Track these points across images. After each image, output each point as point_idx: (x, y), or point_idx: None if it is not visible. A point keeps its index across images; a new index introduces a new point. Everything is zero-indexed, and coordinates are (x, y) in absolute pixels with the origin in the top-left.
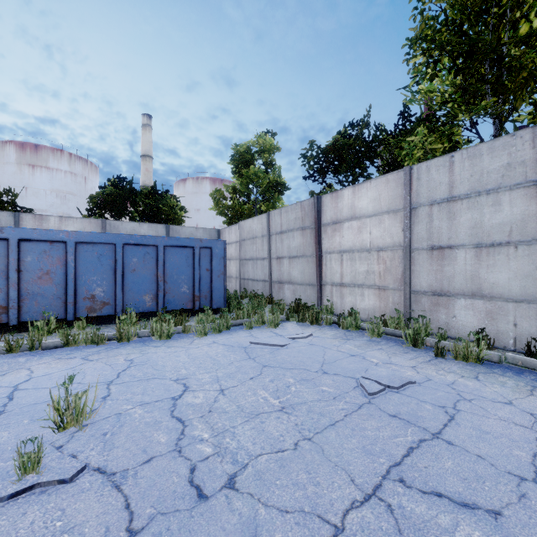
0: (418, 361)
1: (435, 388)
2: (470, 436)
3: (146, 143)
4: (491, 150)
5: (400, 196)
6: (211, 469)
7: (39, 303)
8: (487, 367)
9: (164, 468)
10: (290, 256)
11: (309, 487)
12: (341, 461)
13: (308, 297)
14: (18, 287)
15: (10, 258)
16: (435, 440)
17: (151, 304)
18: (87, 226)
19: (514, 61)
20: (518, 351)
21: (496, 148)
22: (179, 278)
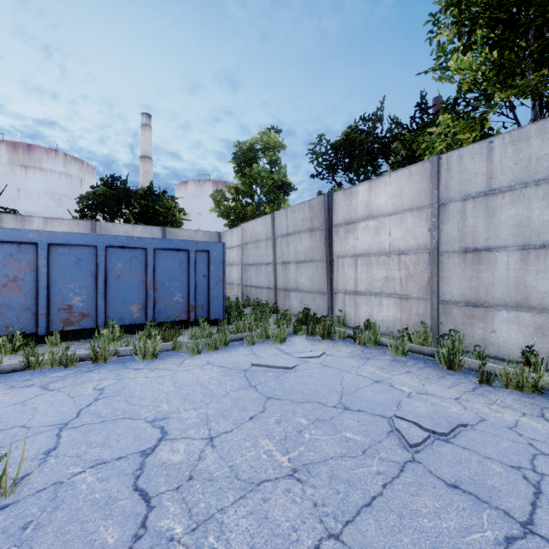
0: (460, 390)
1: (496, 433)
2: None
3: (145, 144)
4: (541, 132)
5: (426, 191)
6: None
7: (4, 315)
8: (548, 398)
9: None
10: (297, 261)
11: None
12: None
13: (317, 306)
14: None
15: None
16: (529, 538)
17: (139, 315)
18: (75, 228)
19: None
20: None
21: (548, 129)
22: (171, 285)
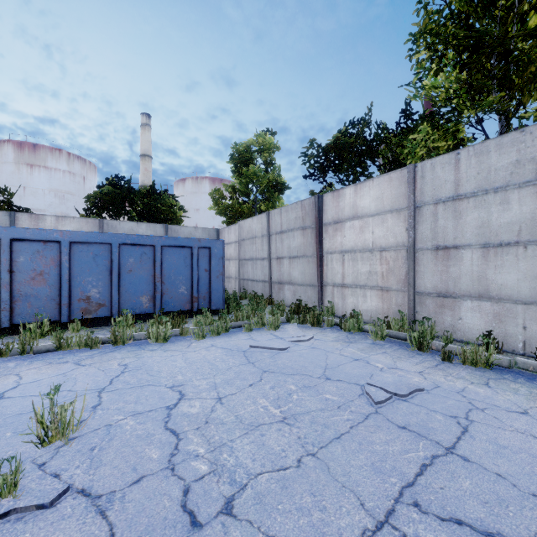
0: (424, 365)
1: (445, 395)
2: (486, 451)
3: (145, 143)
4: (499, 147)
5: (404, 195)
6: (207, 491)
7: (32, 304)
8: (497, 372)
9: (155, 490)
10: (290, 256)
11: (314, 512)
12: (348, 480)
13: (308, 298)
14: (11, 288)
15: (2, 259)
16: (449, 455)
17: (148, 305)
18: (84, 225)
19: (522, 55)
20: (527, 355)
21: (504, 144)
22: (176, 278)
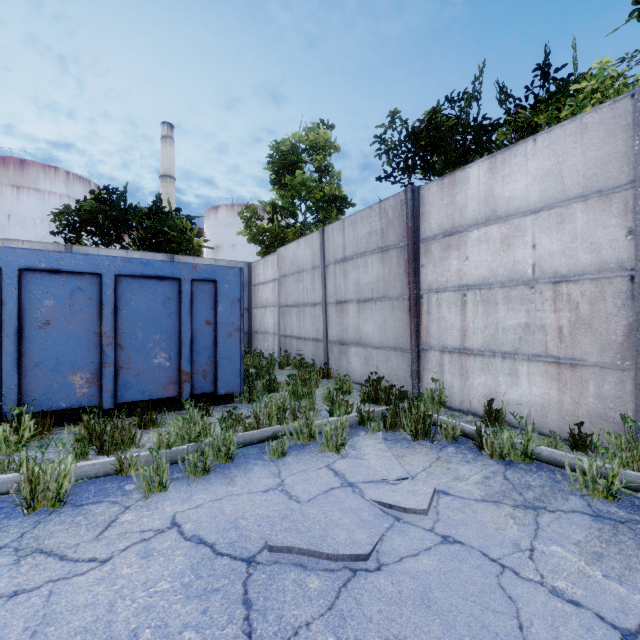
0: None
1: None
2: None
3: (166, 160)
4: None
5: (622, 156)
6: None
7: None
8: None
9: None
10: (360, 298)
11: None
12: None
13: (393, 371)
14: None
15: None
16: None
17: (87, 391)
18: None
19: None
20: None
21: None
22: (148, 338)
